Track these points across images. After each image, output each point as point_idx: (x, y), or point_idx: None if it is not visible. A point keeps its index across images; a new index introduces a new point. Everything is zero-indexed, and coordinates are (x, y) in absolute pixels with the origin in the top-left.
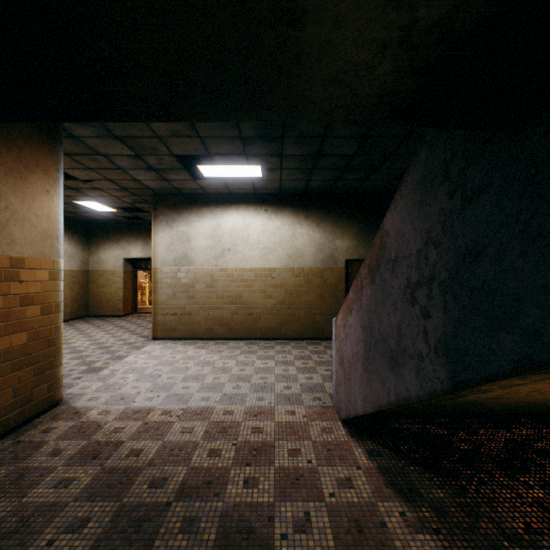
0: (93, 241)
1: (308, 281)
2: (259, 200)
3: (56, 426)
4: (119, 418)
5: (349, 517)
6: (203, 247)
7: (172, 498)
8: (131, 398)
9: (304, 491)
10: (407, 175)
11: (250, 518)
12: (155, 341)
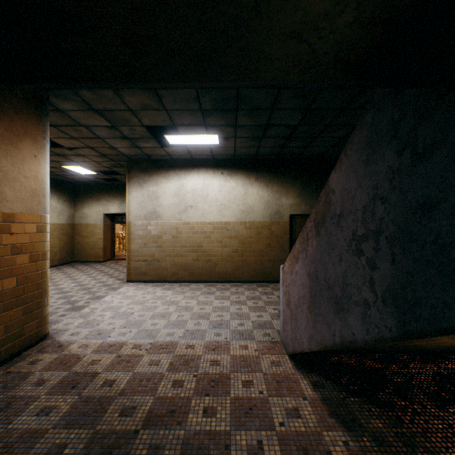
0: (78, 200)
1: (257, 233)
2: (217, 164)
3: (41, 358)
4: (96, 352)
5: (297, 446)
6: (169, 204)
7: (139, 425)
8: (107, 333)
9: (257, 420)
10: (353, 137)
11: (209, 446)
12: (129, 283)
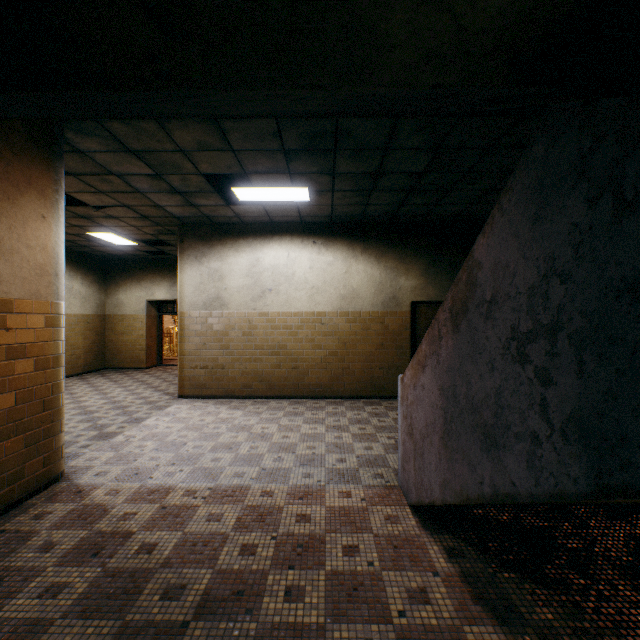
0: (111, 281)
1: (365, 328)
2: (307, 230)
3: (51, 510)
4: (130, 500)
5: None
6: (239, 287)
7: (190, 615)
8: (147, 473)
9: (365, 607)
10: (512, 182)
11: None
12: (181, 400)
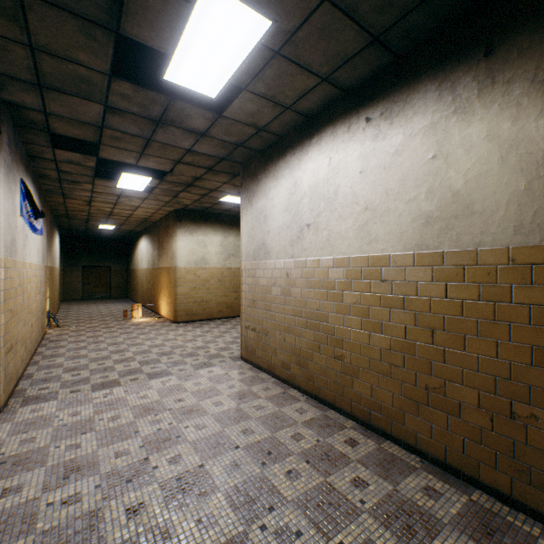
0: None
1: (490, 295)
2: (355, 103)
3: None
4: None
5: None
6: (278, 228)
7: None
8: None
9: None
10: None
11: None
12: (236, 361)
